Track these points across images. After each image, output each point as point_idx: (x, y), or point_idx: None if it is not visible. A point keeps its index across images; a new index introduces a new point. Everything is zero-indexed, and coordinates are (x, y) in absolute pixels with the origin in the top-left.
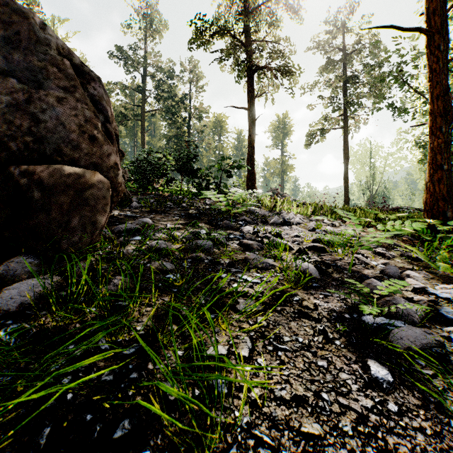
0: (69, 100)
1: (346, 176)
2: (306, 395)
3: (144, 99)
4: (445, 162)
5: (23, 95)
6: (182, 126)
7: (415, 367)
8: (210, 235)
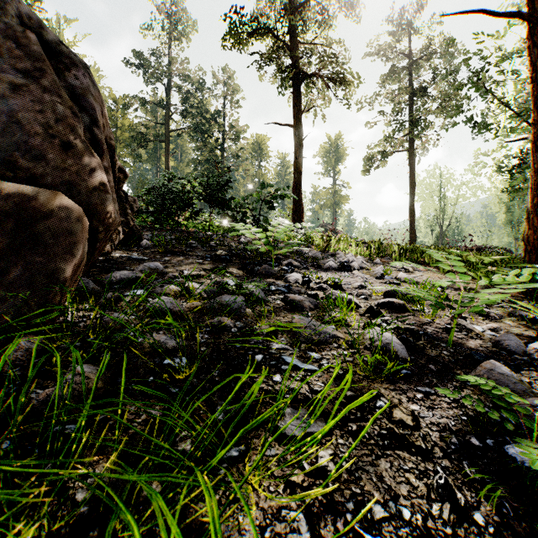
0: (32, 88)
1: (412, 209)
2: None
3: (169, 116)
4: None
5: None
6: (214, 148)
7: None
8: (242, 287)
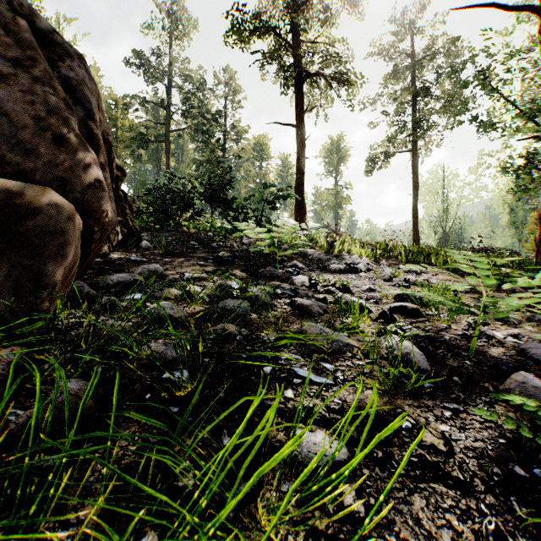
0: (22, 78)
1: (415, 210)
2: None
3: (169, 116)
4: None
5: None
6: (215, 149)
7: None
8: (246, 290)
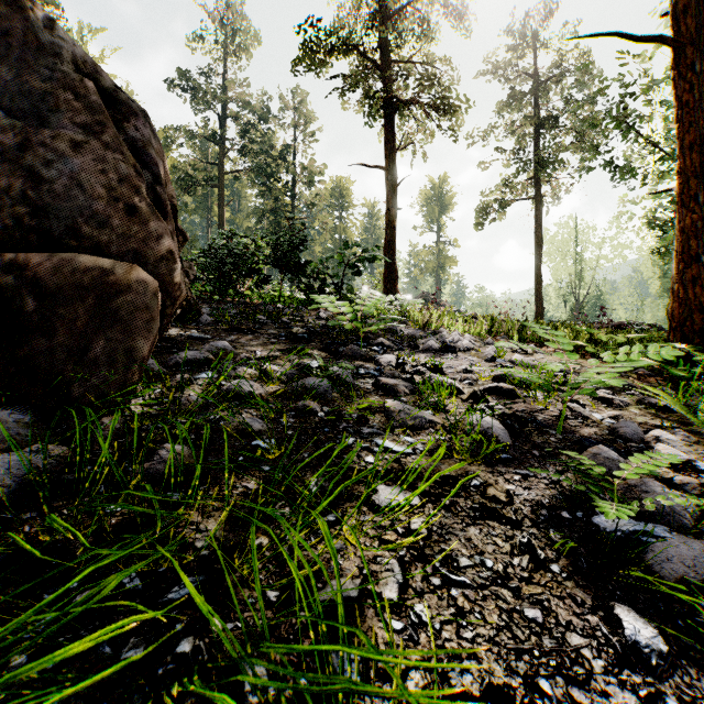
0: (93, 145)
1: (538, 274)
2: (510, 683)
3: (223, 153)
4: (703, 251)
5: (13, 136)
6: (282, 195)
7: (701, 617)
8: (327, 369)
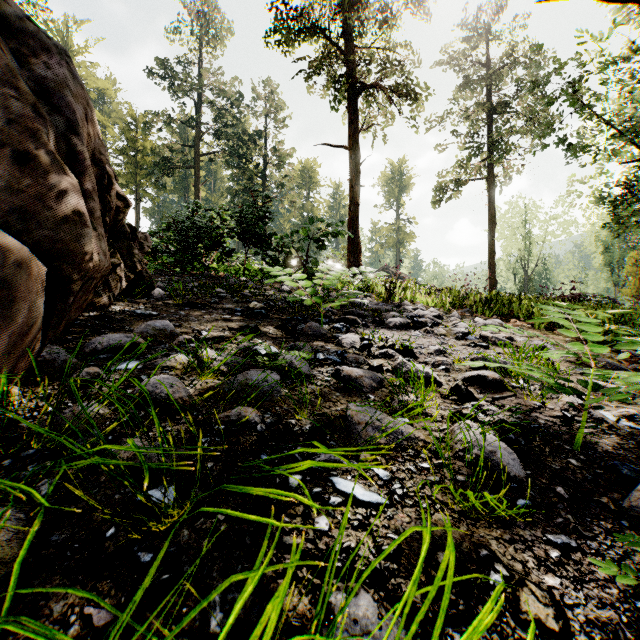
0: None
1: (492, 248)
2: None
3: (199, 137)
4: None
5: None
6: (254, 176)
7: None
8: (278, 356)
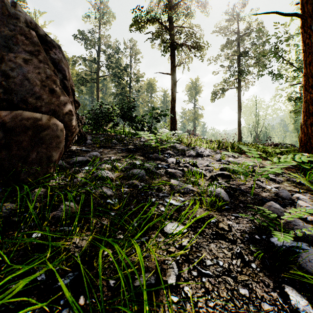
0: (34, 61)
1: (239, 121)
2: None
3: (99, 68)
4: None
5: None
6: (125, 86)
7: None
8: (143, 165)
